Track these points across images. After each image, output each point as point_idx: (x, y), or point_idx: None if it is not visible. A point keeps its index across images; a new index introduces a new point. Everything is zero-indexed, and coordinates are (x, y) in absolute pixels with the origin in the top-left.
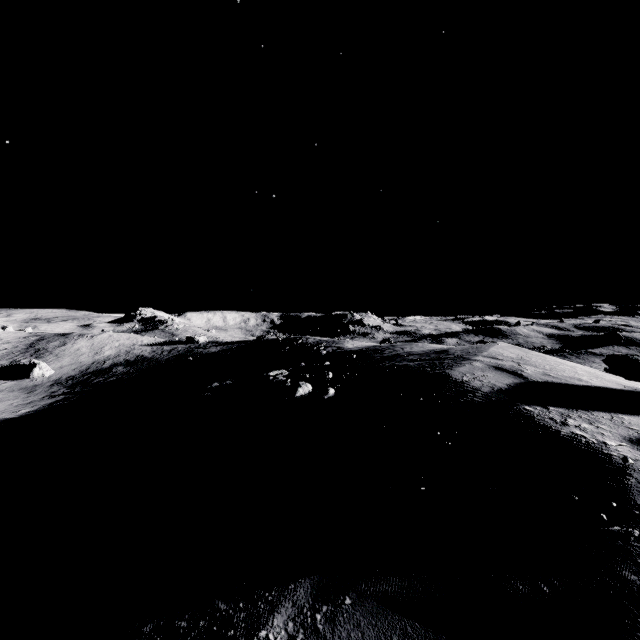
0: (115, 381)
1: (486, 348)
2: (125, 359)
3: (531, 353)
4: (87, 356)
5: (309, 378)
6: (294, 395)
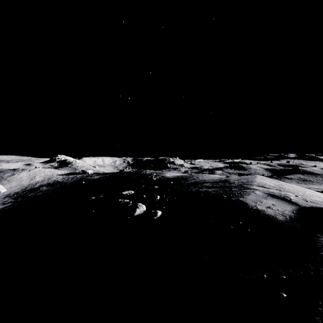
0: (41, 195)
1: (253, 179)
2: (47, 182)
3: (281, 182)
4: (26, 181)
5: (145, 197)
6: (133, 214)
